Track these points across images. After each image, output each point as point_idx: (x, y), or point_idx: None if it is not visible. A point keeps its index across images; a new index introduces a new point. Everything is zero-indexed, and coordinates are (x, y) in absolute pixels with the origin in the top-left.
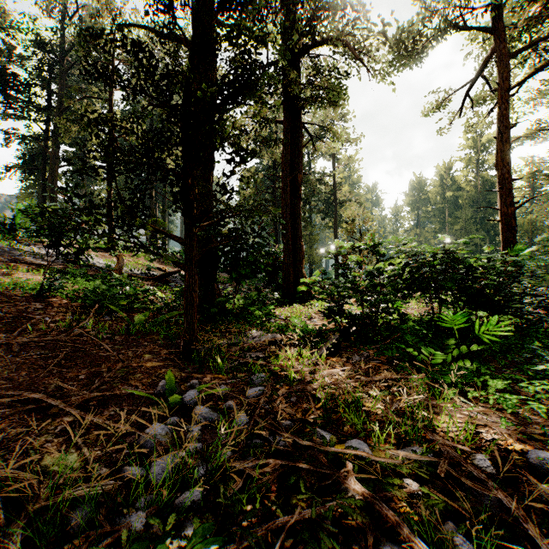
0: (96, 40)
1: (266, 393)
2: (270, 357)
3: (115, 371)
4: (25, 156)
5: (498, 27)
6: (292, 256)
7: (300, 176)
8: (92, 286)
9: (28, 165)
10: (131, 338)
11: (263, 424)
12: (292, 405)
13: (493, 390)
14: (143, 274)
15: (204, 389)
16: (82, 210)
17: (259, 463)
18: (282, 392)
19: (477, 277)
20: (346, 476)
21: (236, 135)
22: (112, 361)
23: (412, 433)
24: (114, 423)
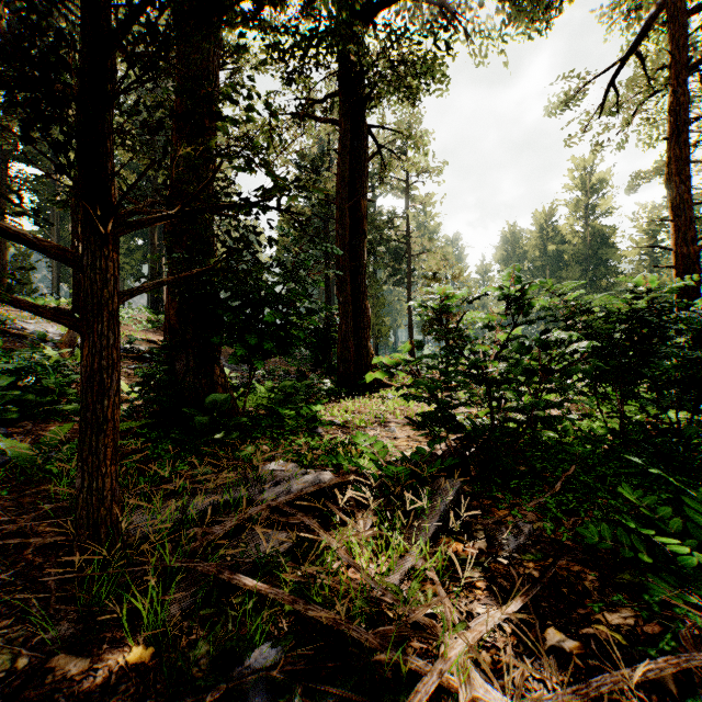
0: None
1: None
2: (307, 553)
3: None
4: None
5: None
6: (352, 323)
7: (364, 202)
8: None
9: None
10: None
11: None
12: None
13: None
14: (122, 349)
15: None
16: None
17: None
18: None
19: None
20: None
21: None
22: None
23: None
24: None
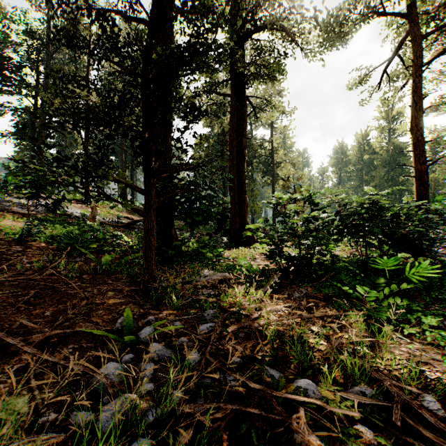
0: (62, 8)
1: (216, 329)
2: (220, 294)
3: (79, 308)
4: (18, 125)
5: (413, 12)
6: (237, 207)
7: (245, 140)
8: (67, 232)
9: (20, 132)
10: (98, 277)
11: (214, 366)
12: (240, 341)
13: (427, 327)
14: (114, 222)
15: (158, 328)
16: (51, 162)
17: (210, 411)
18: (231, 328)
19: (400, 223)
20: (299, 423)
21: (189, 97)
22: (78, 298)
23: (359, 373)
24: (69, 363)
